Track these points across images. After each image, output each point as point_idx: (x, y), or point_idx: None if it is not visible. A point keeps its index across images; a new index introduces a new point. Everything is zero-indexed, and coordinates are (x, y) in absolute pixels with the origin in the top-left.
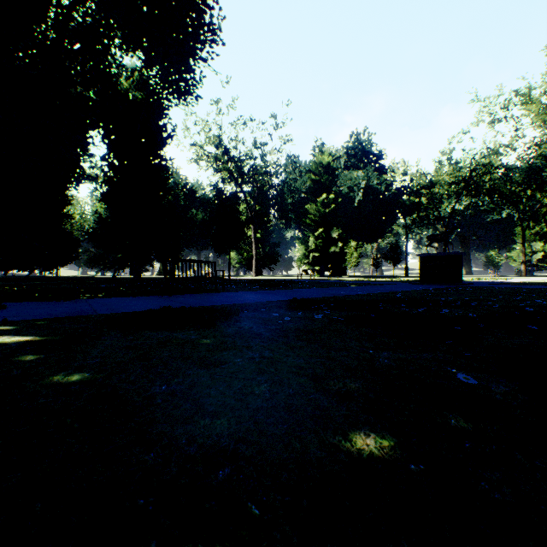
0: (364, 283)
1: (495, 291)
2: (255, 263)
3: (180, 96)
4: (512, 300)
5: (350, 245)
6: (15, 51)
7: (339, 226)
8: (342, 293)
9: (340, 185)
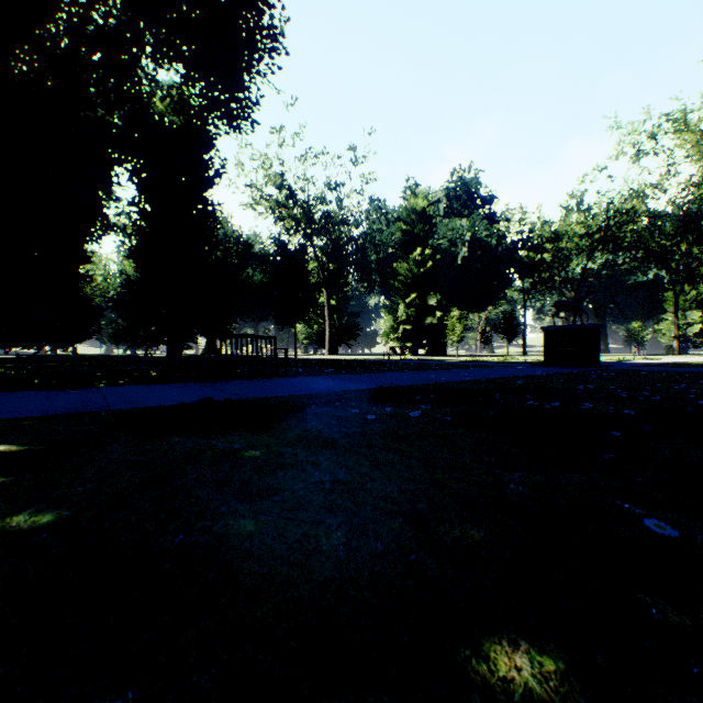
0: (471, 364)
1: (646, 376)
2: (328, 338)
3: (231, 121)
4: (673, 389)
5: (452, 315)
6: (16, 63)
7: (438, 290)
8: (443, 379)
9: (439, 238)
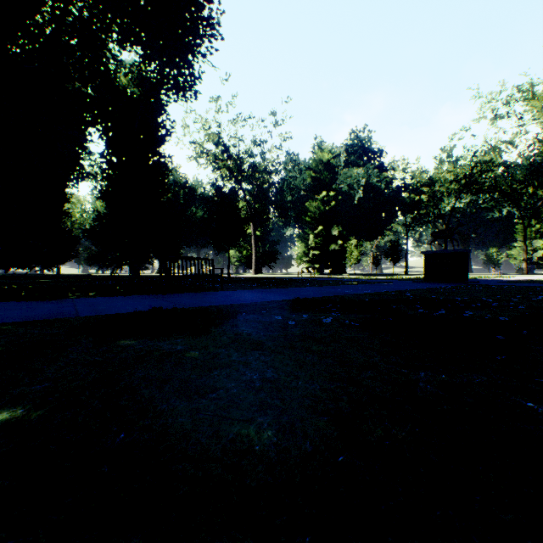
0: (366, 281)
1: (507, 290)
2: (254, 261)
3: (179, 91)
4: (532, 300)
5: (351, 243)
6: (11, 46)
7: (339, 223)
8: (346, 292)
9: (340, 183)
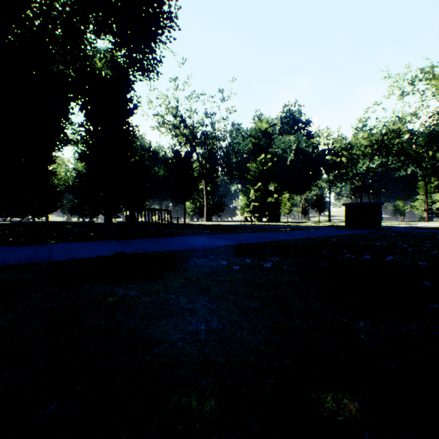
0: (297, 228)
1: (416, 236)
2: (206, 211)
3: (144, 72)
4: None
5: (284, 196)
6: (7, 35)
7: (275, 180)
8: (282, 237)
9: (275, 148)
